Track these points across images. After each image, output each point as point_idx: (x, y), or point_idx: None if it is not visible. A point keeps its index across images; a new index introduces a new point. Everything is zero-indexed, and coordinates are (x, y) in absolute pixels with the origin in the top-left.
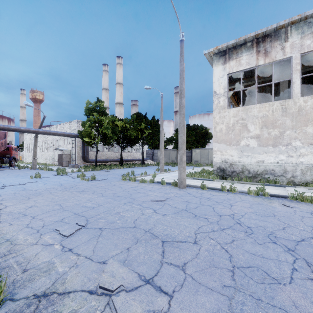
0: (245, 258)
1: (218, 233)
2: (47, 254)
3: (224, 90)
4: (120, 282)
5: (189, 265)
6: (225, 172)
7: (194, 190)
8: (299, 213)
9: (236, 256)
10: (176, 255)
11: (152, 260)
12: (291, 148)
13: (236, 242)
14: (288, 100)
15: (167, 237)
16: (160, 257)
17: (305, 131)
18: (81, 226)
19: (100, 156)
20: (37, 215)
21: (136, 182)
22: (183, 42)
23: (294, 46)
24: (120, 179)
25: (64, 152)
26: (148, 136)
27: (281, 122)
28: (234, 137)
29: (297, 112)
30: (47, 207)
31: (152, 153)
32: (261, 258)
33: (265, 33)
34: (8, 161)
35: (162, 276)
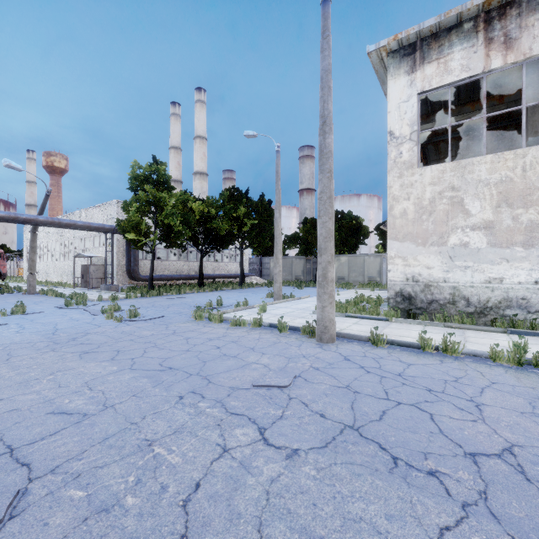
0: None
1: None
2: None
3: (412, 127)
4: None
5: None
6: (413, 303)
7: (357, 348)
8: None
9: None
10: None
11: None
12: None
13: None
14: None
15: None
16: None
17: None
18: None
19: (163, 268)
20: None
21: (224, 324)
22: (328, 6)
23: None
24: (190, 317)
25: (94, 261)
26: (253, 231)
27: None
28: (434, 228)
29: None
30: None
31: (260, 263)
32: None
33: None
34: None
35: None
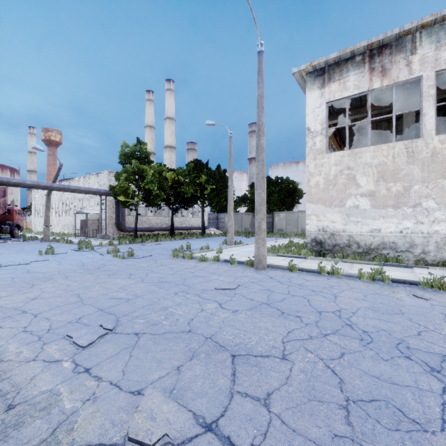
0: (364, 385)
1: (318, 341)
2: (50, 377)
3: (322, 126)
4: (163, 429)
5: (276, 398)
6: (323, 246)
7: (279, 273)
8: (439, 309)
9: (350, 380)
10: (254, 379)
11: (217, 389)
12: (421, 211)
13: (348, 357)
14: (417, 141)
15: (240, 348)
16: (228, 382)
17: (442, 185)
18: (108, 329)
19: (142, 222)
20: (41, 313)
21: (193, 260)
22: (262, 55)
23: (426, 61)
24: (169, 256)
25: (90, 216)
26: (211, 193)
27: (406, 172)
28: (337, 195)
29: (430, 158)
30: (59, 299)
31: (217, 218)
32: (390, 385)
33: (382, 42)
34: (8, 229)
35: (233, 417)
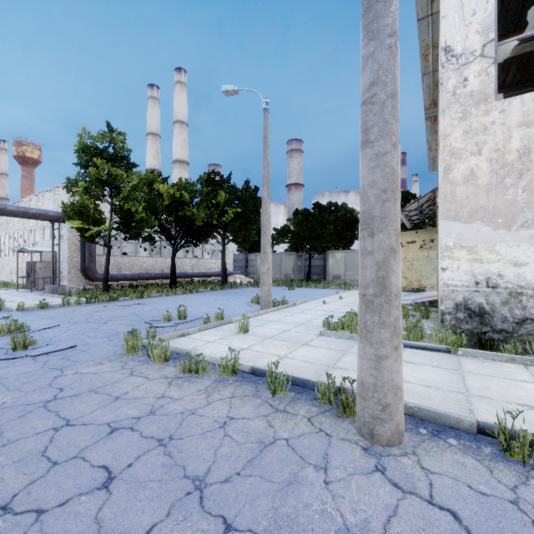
0: None
1: None
2: None
3: (485, 35)
4: None
5: None
6: (487, 322)
7: (479, 475)
8: None
9: None
10: None
11: None
12: None
13: None
14: None
15: None
16: None
17: None
18: None
19: (130, 266)
20: None
21: (170, 365)
22: None
23: None
24: (120, 347)
25: (44, 257)
26: (236, 222)
27: None
28: (527, 198)
29: None
30: None
31: (246, 260)
32: None
33: None
34: None
35: None
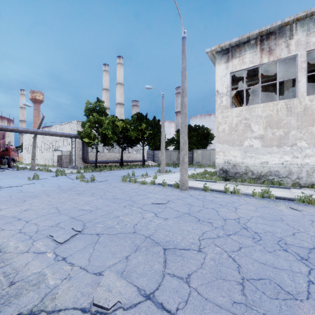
0: (255, 268)
1: (224, 239)
2: (38, 263)
3: (227, 89)
4: (116, 298)
5: (194, 277)
6: (228, 174)
7: (197, 192)
8: (308, 217)
9: (245, 265)
10: (179, 264)
11: (153, 271)
12: (296, 149)
13: (244, 250)
14: (293, 100)
15: (170, 244)
16: (161, 267)
17: (311, 131)
18: (78, 231)
19: (101, 157)
20: (31, 220)
21: (137, 183)
22: (185, 39)
23: (299, 44)
24: (120, 181)
25: (64, 153)
26: (149, 136)
27: (286, 121)
28: (237, 138)
29: (303, 112)
30: (43, 210)
31: (153, 154)
32: (273, 268)
33: (269, 30)
34: (6, 162)
35: (164, 290)
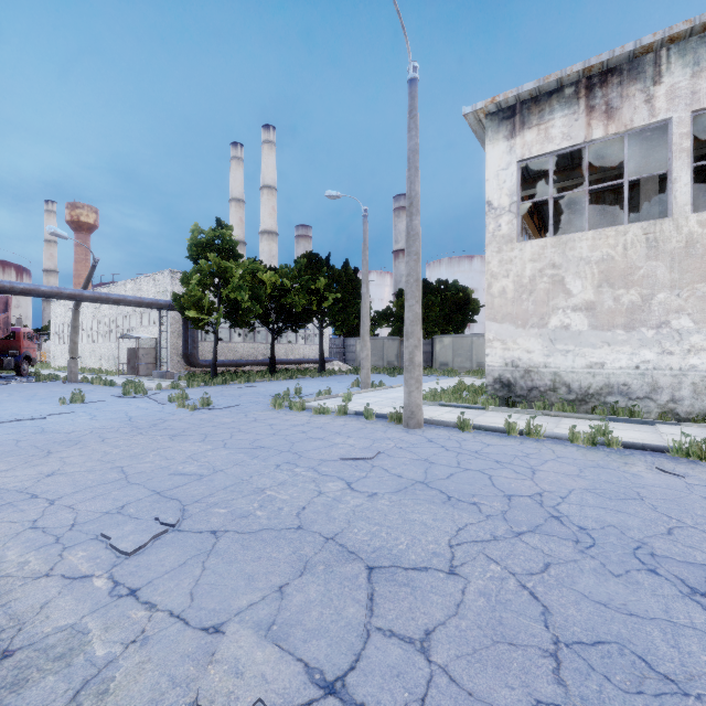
0: (583, 616)
1: (507, 543)
2: (72, 603)
3: (511, 198)
4: (255, 692)
5: (439, 638)
6: (512, 390)
7: (443, 432)
8: (701, 492)
9: (560, 609)
10: (404, 606)
11: (343, 624)
12: (669, 335)
13: (555, 571)
14: (662, 222)
15: (382, 556)
16: (362, 613)
17: (703, 293)
18: (168, 525)
19: (225, 352)
20: (62, 497)
21: (306, 412)
22: (415, 85)
23: (676, 95)
24: (268, 406)
25: (143, 343)
26: (335, 306)
27: (645, 272)
28: (534, 308)
29: (683, 250)
30: (90, 476)
31: (344, 345)
32: (626, 616)
33: (607, 65)
34: (12, 363)
35: (369, 670)
